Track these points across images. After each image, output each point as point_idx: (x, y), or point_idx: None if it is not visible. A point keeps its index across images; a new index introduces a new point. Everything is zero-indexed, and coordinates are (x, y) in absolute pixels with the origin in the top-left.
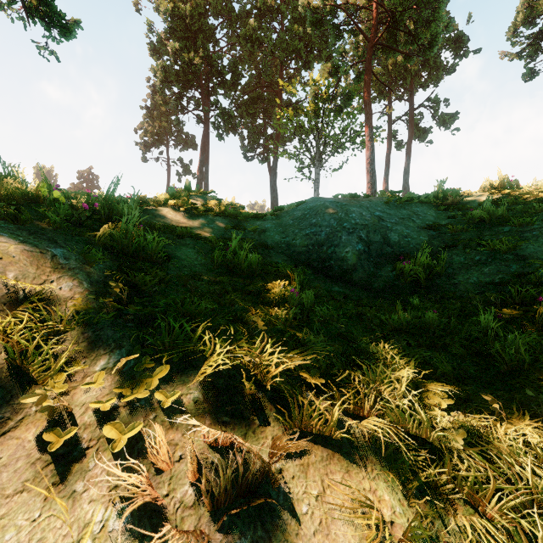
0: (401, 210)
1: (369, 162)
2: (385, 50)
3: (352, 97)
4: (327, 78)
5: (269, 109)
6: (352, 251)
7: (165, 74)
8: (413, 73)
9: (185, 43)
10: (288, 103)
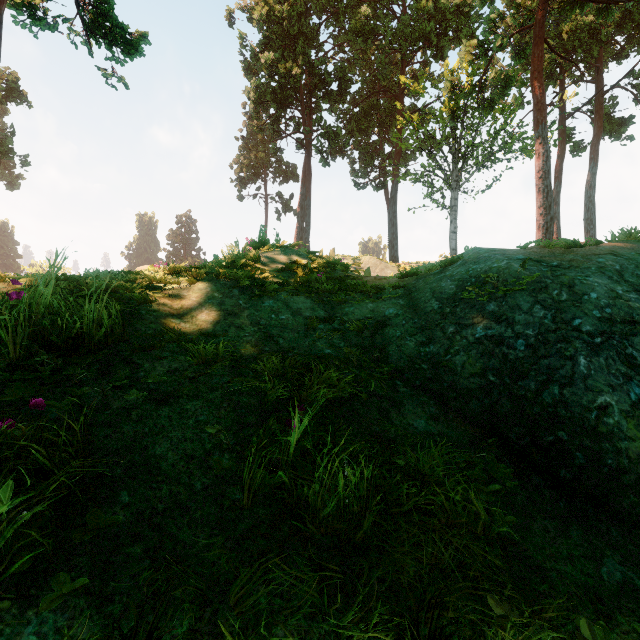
0: None
1: (541, 176)
2: (563, 7)
3: (510, 83)
4: (472, 62)
5: (386, 121)
6: (620, 407)
7: (260, 94)
8: (604, 38)
9: (282, 52)
10: (412, 109)
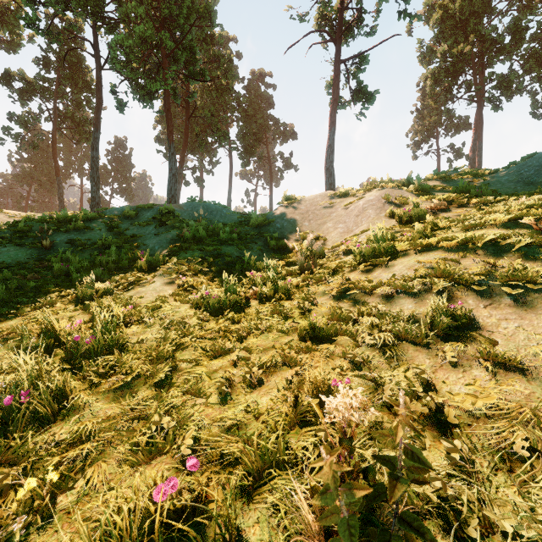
0: None
1: None
2: None
3: None
4: None
5: None
6: None
7: (434, 76)
8: None
9: (454, 39)
10: None
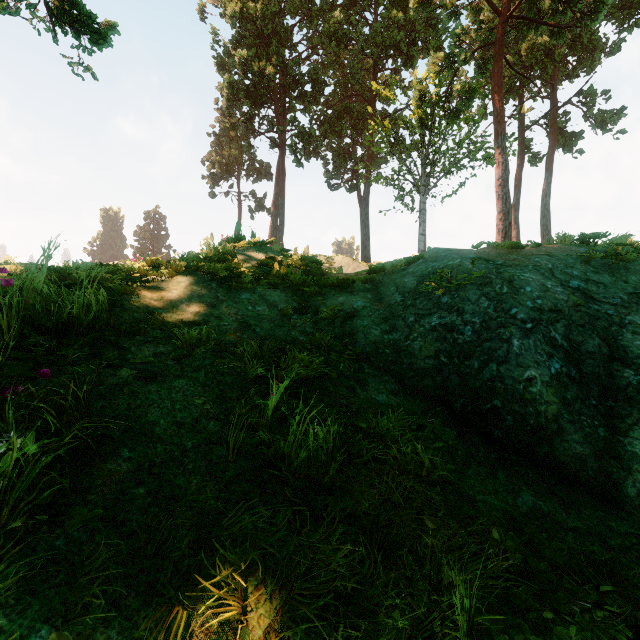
0: (624, 275)
1: (501, 183)
2: (521, 27)
3: (474, 95)
4: (439, 73)
5: (359, 124)
6: (542, 378)
7: (233, 90)
8: (558, 58)
9: (255, 51)
10: (384, 114)
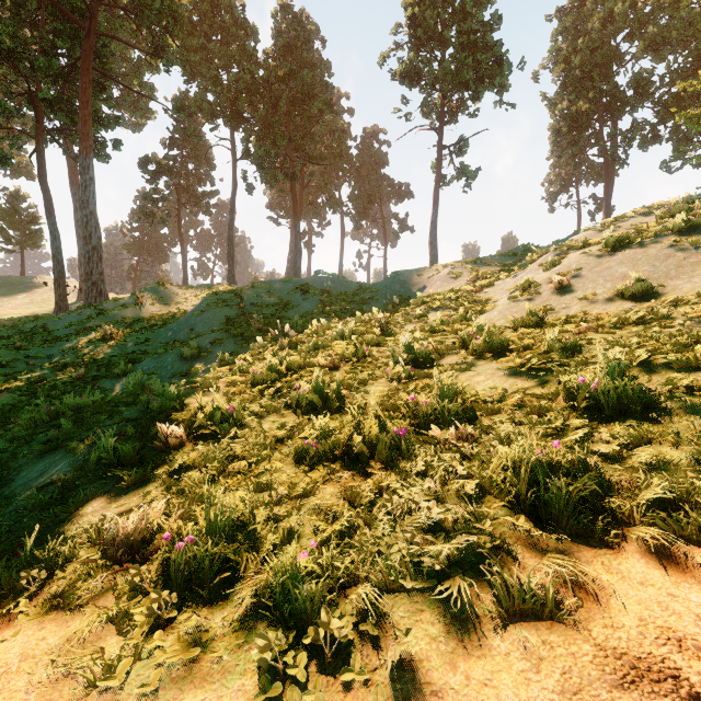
0: None
1: None
2: None
3: None
4: None
5: None
6: None
7: (558, 131)
8: None
9: (575, 94)
10: None
